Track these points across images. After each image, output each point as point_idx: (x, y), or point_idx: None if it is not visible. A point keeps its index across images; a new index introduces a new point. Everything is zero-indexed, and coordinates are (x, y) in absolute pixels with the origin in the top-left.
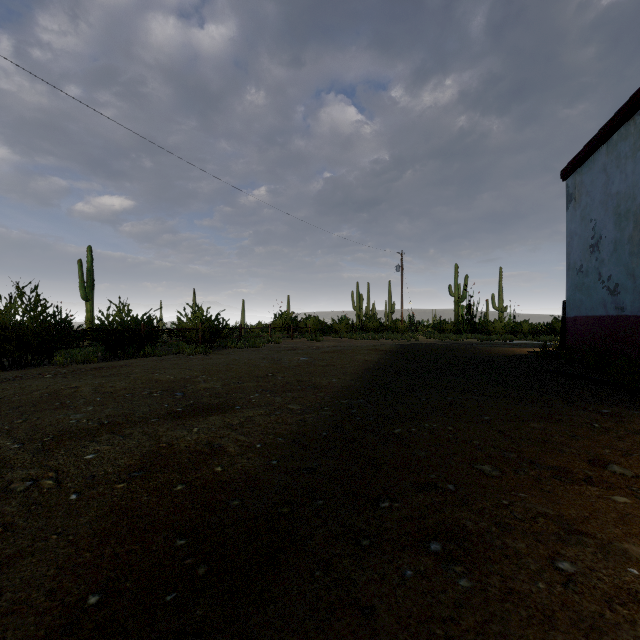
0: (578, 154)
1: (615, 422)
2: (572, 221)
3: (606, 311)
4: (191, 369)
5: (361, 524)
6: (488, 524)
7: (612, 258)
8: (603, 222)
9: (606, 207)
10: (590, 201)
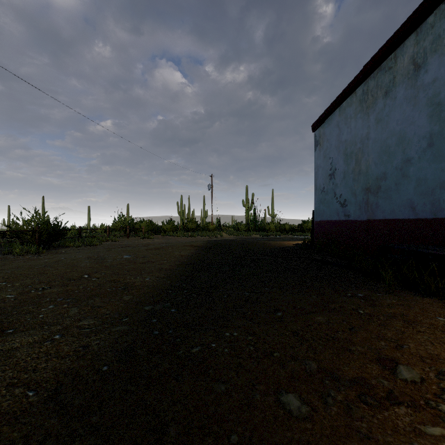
0: (322, 114)
1: (371, 306)
2: (318, 158)
3: (339, 217)
4: None
5: None
6: None
7: (342, 183)
8: (337, 159)
9: (339, 150)
10: (329, 145)
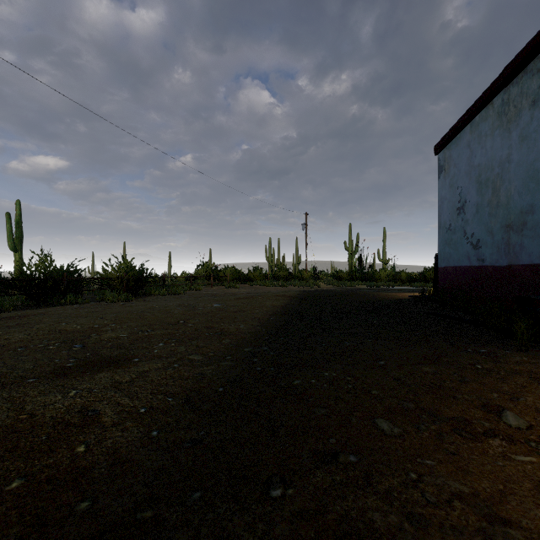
0: (448, 133)
1: (494, 362)
2: (443, 188)
3: (470, 262)
4: (103, 317)
5: (243, 532)
6: (399, 518)
7: (475, 218)
8: (467, 189)
9: (470, 176)
10: (457, 172)
